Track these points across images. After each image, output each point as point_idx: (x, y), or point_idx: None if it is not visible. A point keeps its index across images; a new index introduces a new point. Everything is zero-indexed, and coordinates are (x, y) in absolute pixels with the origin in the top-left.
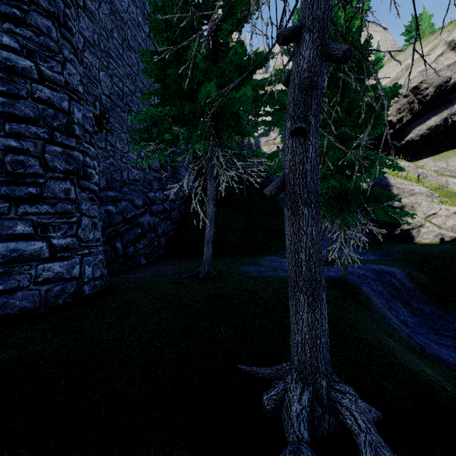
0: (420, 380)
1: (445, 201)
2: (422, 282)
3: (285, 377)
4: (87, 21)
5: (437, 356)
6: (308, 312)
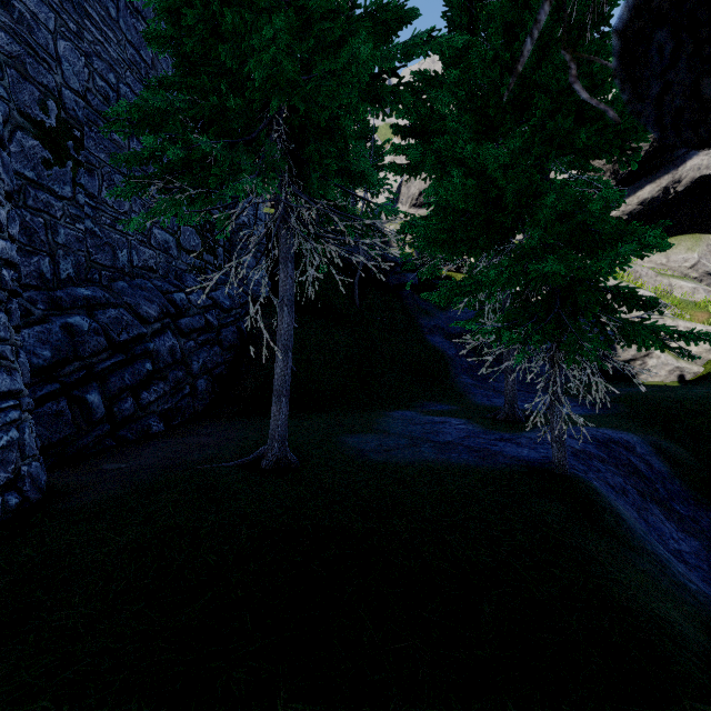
0: None
1: (681, 314)
2: (681, 460)
3: None
4: None
5: None
6: None
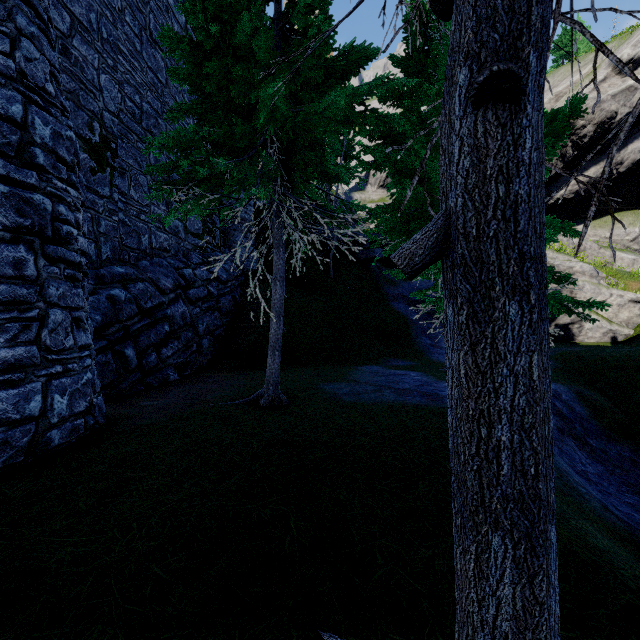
0: None
1: (616, 283)
2: (599, 406)
3: None
4: None
5: None
6: (514, 583)
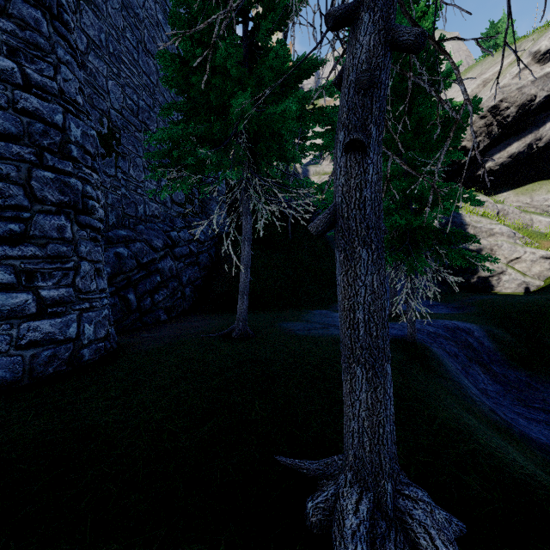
0: (512, 474)
1: (530, 243)
2: (505, 341)
3: (336, 476)
4: (92, 16)
5: (527, 435)
6: (367, 391)
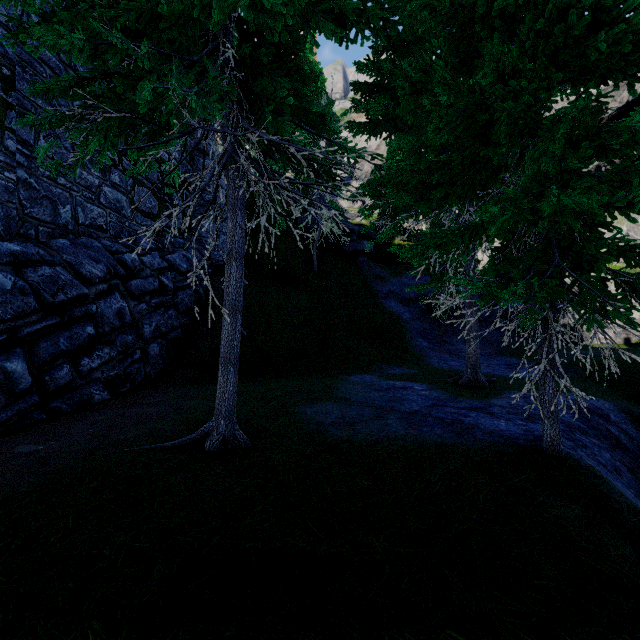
0: None
1: None
2: None
3: None
4: None
5: None
6: None
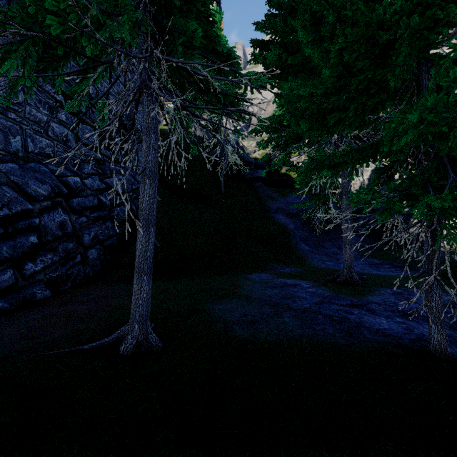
0: None
1: None
2: None
3: None
4: None
5: None
6: None
